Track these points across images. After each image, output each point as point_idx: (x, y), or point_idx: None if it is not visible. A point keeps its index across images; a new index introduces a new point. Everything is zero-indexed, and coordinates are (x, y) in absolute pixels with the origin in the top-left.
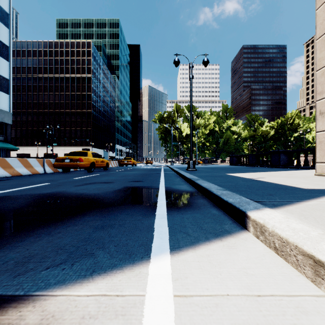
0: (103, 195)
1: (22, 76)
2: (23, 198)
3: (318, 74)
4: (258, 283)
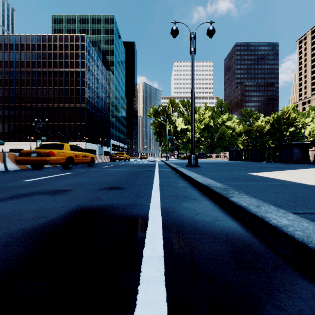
0: None
1: (15, 70)
2: None
3: None
4: None
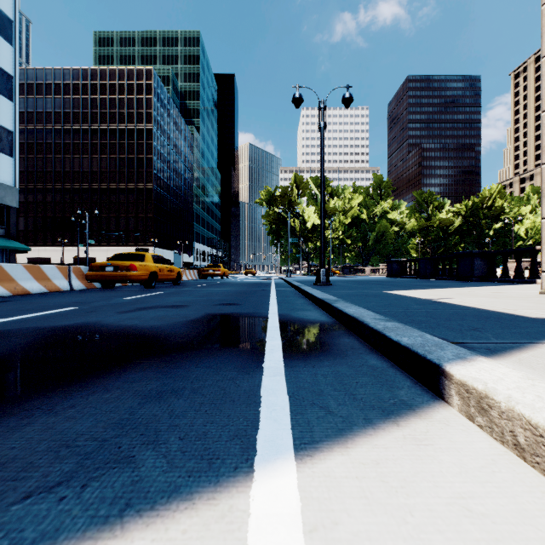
0: (168, 330)
1: (37, 127)
2: (21, 336)
3: (544, 118)
4: (503, 539)
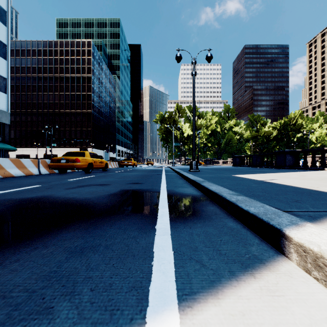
0: (95, 201)
1: (21, 76)
2: None
3: None
4: None
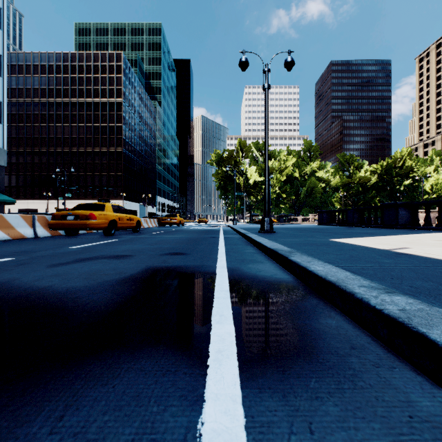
0: (82, 297)
1: (26, 101)
2: None
3: None
4: None
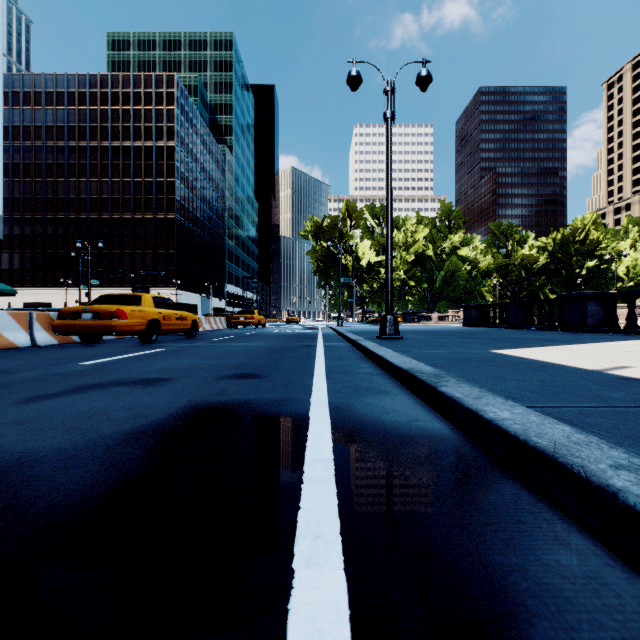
0: (38, 480)
1: (35, 144)
2: None
3: None
4: None
